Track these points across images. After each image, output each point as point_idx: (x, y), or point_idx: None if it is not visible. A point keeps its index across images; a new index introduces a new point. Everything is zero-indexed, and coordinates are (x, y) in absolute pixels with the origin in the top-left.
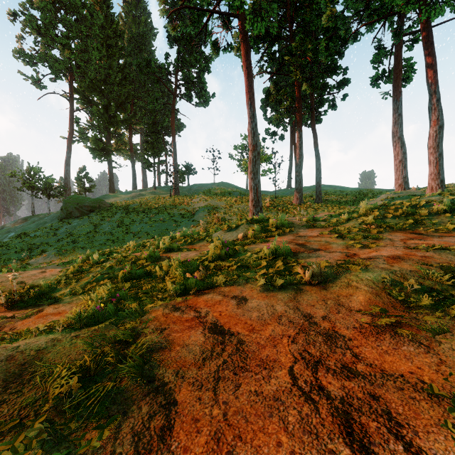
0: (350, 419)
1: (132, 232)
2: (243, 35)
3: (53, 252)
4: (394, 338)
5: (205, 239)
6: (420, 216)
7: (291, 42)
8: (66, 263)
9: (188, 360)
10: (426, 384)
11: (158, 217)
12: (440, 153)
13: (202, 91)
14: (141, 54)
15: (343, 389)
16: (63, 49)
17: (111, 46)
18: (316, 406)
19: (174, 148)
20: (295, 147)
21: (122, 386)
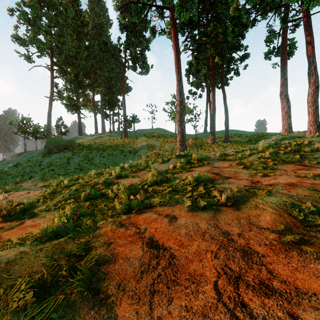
0: None
1: (94, 163)
2: (173, 22)
3: (38, 177)
4: (301, 255)
5: (146, 169)
6: (304, 152)
7: (207, 27)
8: (46, 186)
9: (128, 272)
10: None
11: (112, 152)
12: (316, 106)
13: (143, 63)
14: (101, 38)
15: (264, 307)
16: (46, 34)
17: (79, 32)
18: None
19: (124, 104)
20: (210, 103)
21: (72, 298)
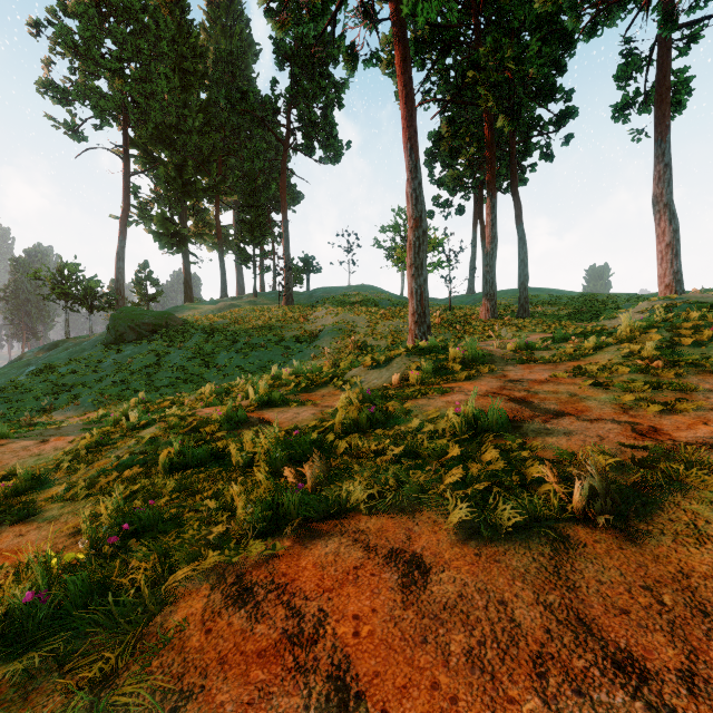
0: None
1: (216, 367)
2: (398, 30)
3: (90, 397)
4: None
5: (332, 382)
6: None
7: (478, 48)
8: (98, 420)
9: None
10: None
11: (257, 341)
12: None
13: (329, 138)
14: (235, 83)
15: None
16: (113, 77)
17: (187, 72)
18: None
19: (285, 230)
20: (482, 226)
21: None
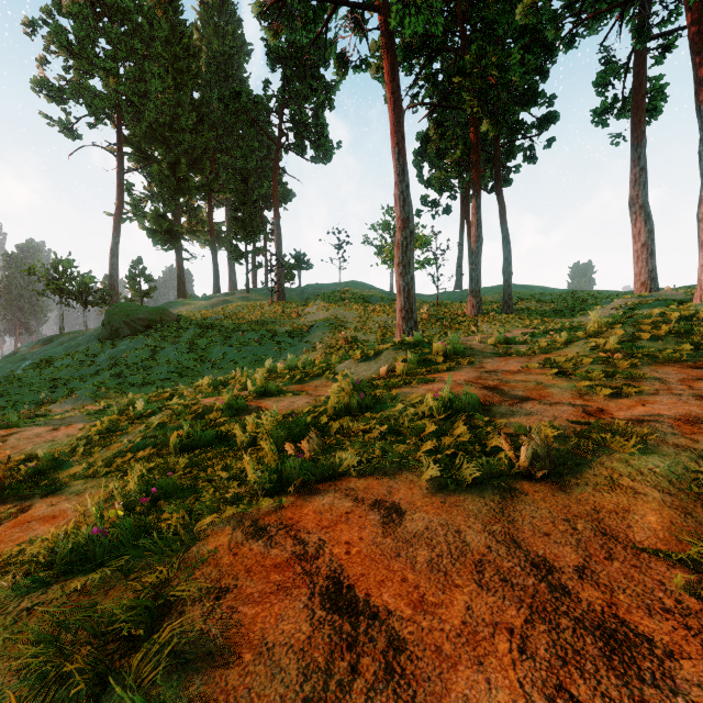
0: None
1: (210, 361)
2: (387, 40)
3: (88, 391)
4: None
5: (324, 374)
6: (702, 336)
7: (464, 55)
8: (100, 411)
9: None
10: None
11: (251, 336)
12: None
13: (321, 138)
14: (227, 83)
15: None
16: (107, 77)
17: (180, 72)
18: None
19: (277, 228)
20: (468, 224)
21: None
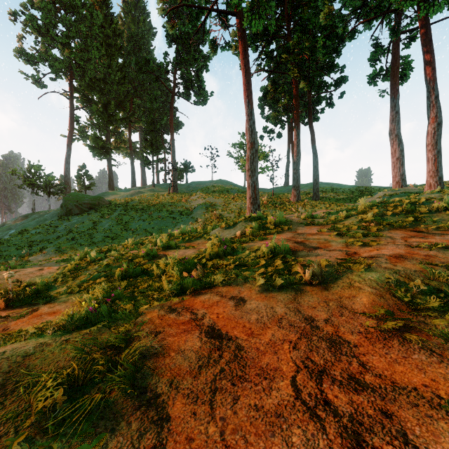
0: (362, 441)
1: (131, 229)
2: (241, 33)
3: (53, 248)
4: (403, 344)
5: (203, 236)
6: (420, 213)
7: (289, 40)
8: (65, 260)
9: (183, 367)
10: (443, 399)
11: (156, 214)
12: (438, 150)
13: (200, 89)
14: (140, 53)
15: (352, 405)
16: (63, 48)
17: (110, 45)
18: (322, 424)
19: (173, 146)
20: (292, 145)
21: (112, 398)
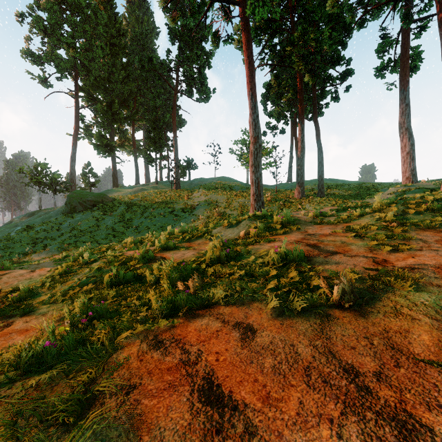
0: None
1: (133, 227)
2: (244, 23)
3: (56, 246)
4: None
5: (204, 235)
6: None
7: (293, 33)
8: (62, 259)
9: None
10: None
11: (158, 211)
12: None
13: (202, 86)
14: (144, 52)
15: None
16: (68, 48)
17: (114, 45)
18: None
19: (175, 143)
20: (296, 141)
21: None
